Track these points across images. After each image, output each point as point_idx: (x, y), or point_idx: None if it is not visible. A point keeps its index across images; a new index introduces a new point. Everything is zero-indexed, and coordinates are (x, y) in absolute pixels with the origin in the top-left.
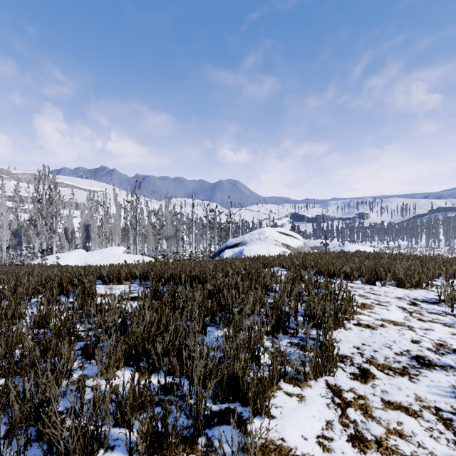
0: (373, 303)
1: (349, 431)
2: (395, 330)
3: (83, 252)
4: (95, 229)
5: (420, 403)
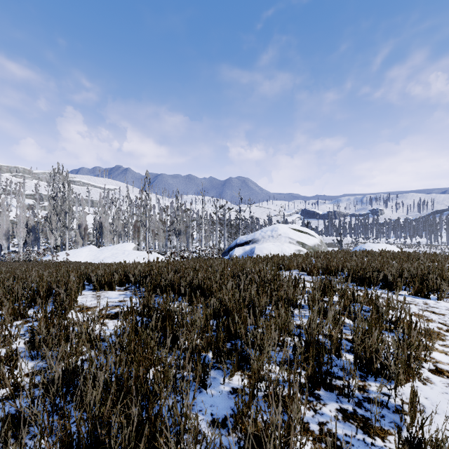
0: (441, 330)
1: None
2: None
3: (94, 248)
4: (107, 226)
5: None
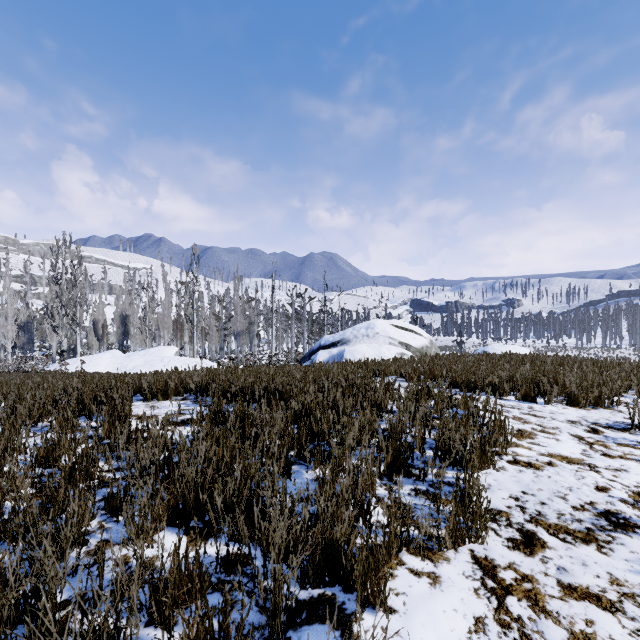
0: (535, 430)
1: (511, 635)
2: (571, 472)
3: (118, 354)
4: (136, 322)
5: (617, 589)
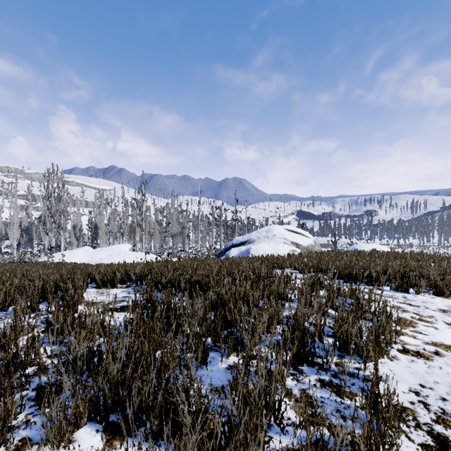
0: (414, 319)
1: None
2: None
3: (89, 249)
4: (103, 227)
5: None
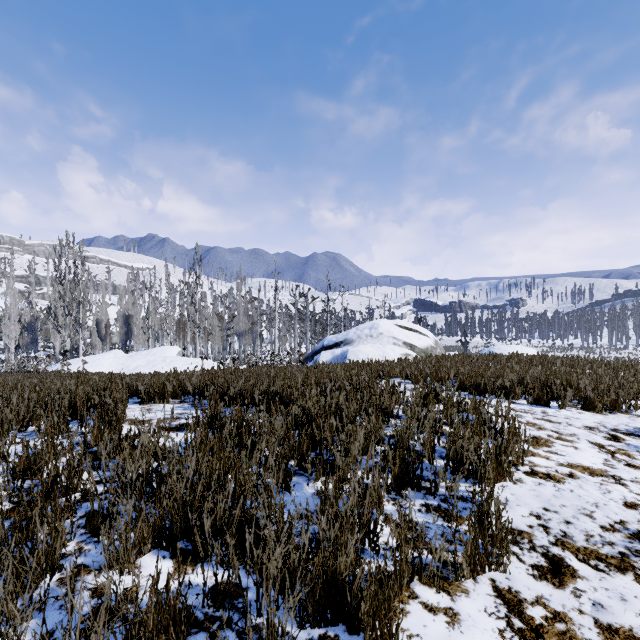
0: (551, 437)
1: None
2: (594, 485)
3: (120, 354)
4: (139, 322)
5: None
